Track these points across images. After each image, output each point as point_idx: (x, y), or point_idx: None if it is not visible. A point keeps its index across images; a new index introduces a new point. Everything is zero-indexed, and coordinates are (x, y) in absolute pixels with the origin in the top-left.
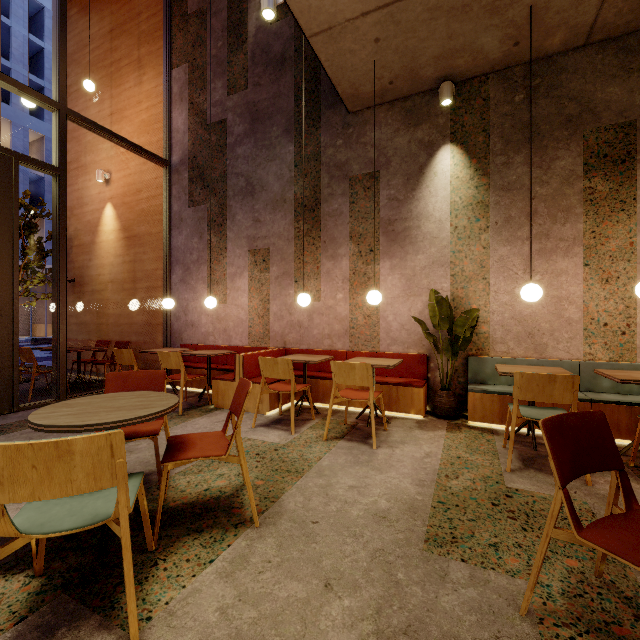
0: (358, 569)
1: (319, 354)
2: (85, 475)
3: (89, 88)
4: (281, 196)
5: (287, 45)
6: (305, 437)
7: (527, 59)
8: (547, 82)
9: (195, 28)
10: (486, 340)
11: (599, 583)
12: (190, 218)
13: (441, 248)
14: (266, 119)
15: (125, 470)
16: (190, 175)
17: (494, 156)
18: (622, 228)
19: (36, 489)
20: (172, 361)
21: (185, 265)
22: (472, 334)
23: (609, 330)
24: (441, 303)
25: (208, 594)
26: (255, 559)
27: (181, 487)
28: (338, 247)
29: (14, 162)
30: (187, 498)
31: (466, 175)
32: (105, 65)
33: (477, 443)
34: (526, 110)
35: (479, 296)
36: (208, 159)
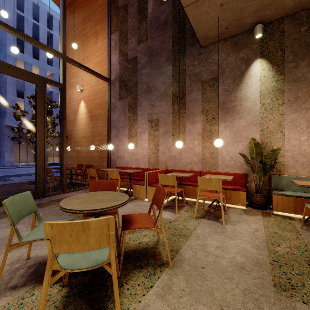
0: (238, 301)
1: (185, 172)
2: (94, 240)
3: (74, 47)
4: (165, 92)
5: (168, 16)
6: (183, 216)
7: (309, 6)
8: None
9: (122, 14)
10: (282, 166)
11: None
12: (119, 106)
13: (254, 116)
14: (157, 54)
15: (113, 238)
16: (119, 85)
17: (287, 63)
18: None
19: (71, 246)
20: (114, 175)
21: (117, 128)
22: (275, 163)
23: None
24: (257, 145)
25: (154, 308)
26: (175, 288)
27: (126, 241)
28: (195, 117)
29: (44, 82)
30: (130, 247)
31: (270, 75)
32: (80, 36)
33: (283, 224)
34: (308, 35)
35: (278, 141)
36: (128, 76)
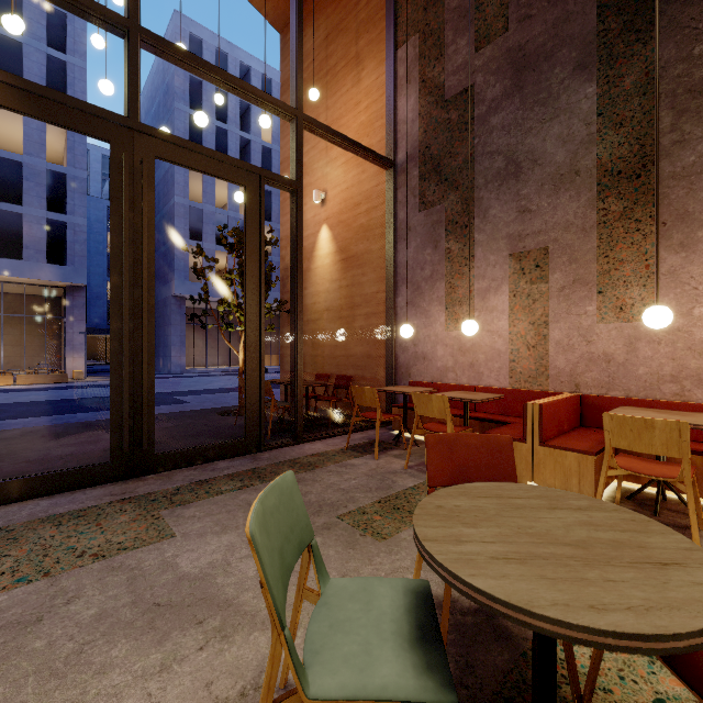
0: None
1: (654, 407)
2: None
3: (314, 97)
4: (569, 167)
5: None
6: None
7: None
8: None
9: None
10: None
11: None
12: (421, 225)
13: None
14: (541, 62)
15: None
16: (421, 171)
17: None
18: None
19: None
20: (433, 407)
21: (414, 284)
22: None
23: None
24: None
25: None
26: None
27: None
28: (696, 228)
29: (261, 180)
30: None
31: None
32: (320, 77)
33: None
34: None
35: None
36: (446, 145)
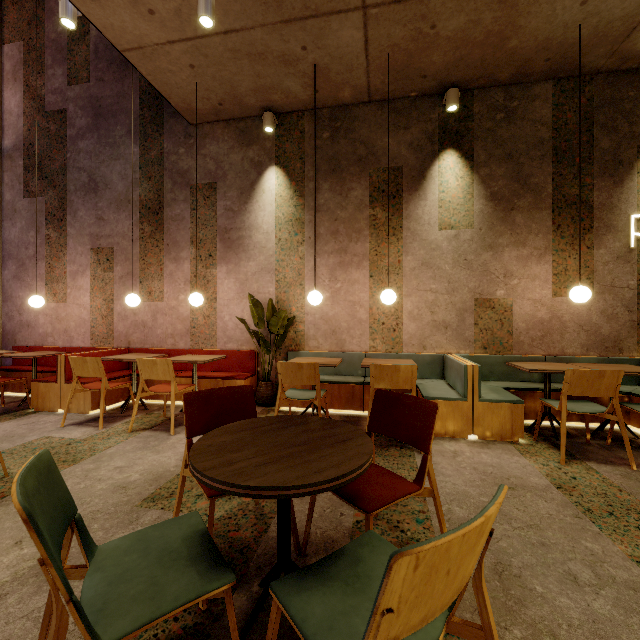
0: None
1: (161, 353)
2: None
3: None
4: (125, 196)
5: None
6: (111, 431)
7: (330, 104)
8: (345, 126)
9: (31, 5)
10: (302, 337)
11: (253, 508)
12: (25, 210)
13: (268, 257)
14: (110, 117)
15: None
16: (25, 163)
17: (308, 181)
18: (394, 249)
19: None
20: None
21: (19, 260)
22: (287, 332)
23: (386, 328)
24: (257, 305)
25: None
26: None
27: None
28: (180, 250)
29: None
30: None
31: (288, 195)
32: None
33: None
34: (331, 146)
35: (297, 299)
36: (46, 148)
